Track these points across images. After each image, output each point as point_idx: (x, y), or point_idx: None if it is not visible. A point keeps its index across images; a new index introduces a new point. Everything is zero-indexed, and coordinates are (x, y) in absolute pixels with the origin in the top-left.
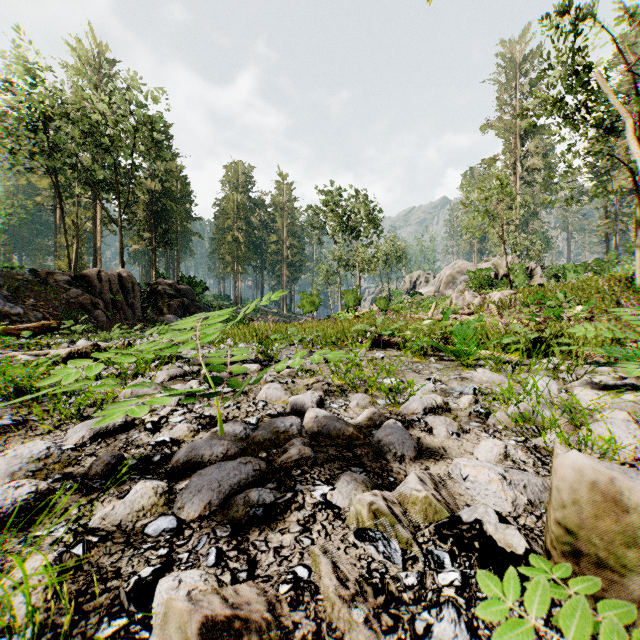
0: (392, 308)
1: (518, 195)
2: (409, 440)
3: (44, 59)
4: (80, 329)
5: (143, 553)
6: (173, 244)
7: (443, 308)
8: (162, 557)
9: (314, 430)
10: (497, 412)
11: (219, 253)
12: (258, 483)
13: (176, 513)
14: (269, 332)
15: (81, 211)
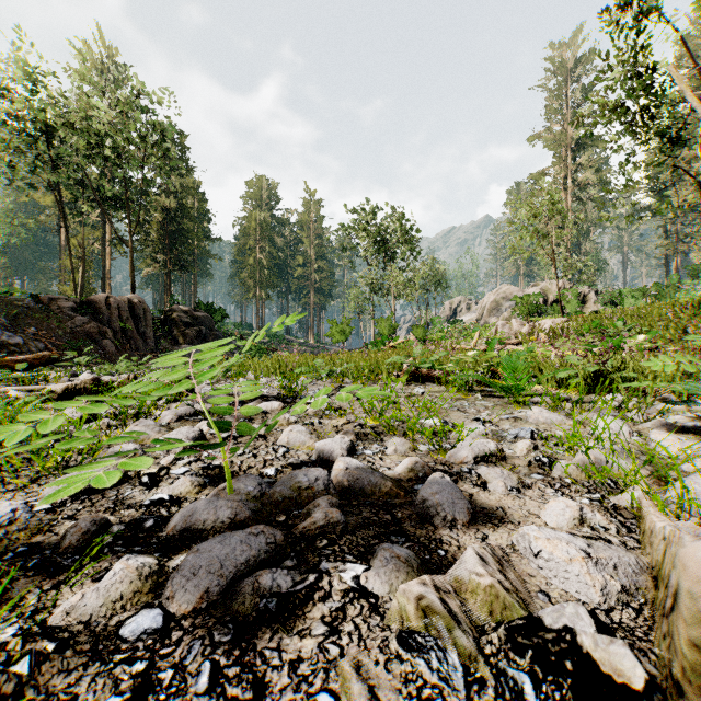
0: (431, 337)
1: (569, 213)
2: (461, 500)
3: (47, 63)
4: (83, 361)
5: (112, 669)
6: (189, 267)
7: (487, 337)
8: (137, 676)
9: (344, 485)
10: (563, 462)
11: (240, 277)
12: (272, 560)
13: (164, 604)
14: (294, 364)
15: (88, 231)
